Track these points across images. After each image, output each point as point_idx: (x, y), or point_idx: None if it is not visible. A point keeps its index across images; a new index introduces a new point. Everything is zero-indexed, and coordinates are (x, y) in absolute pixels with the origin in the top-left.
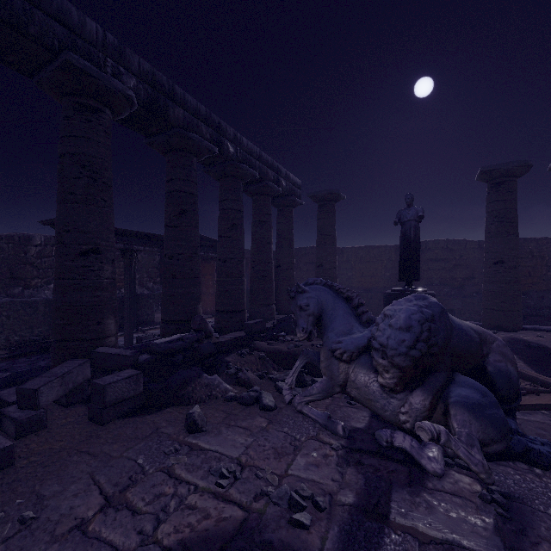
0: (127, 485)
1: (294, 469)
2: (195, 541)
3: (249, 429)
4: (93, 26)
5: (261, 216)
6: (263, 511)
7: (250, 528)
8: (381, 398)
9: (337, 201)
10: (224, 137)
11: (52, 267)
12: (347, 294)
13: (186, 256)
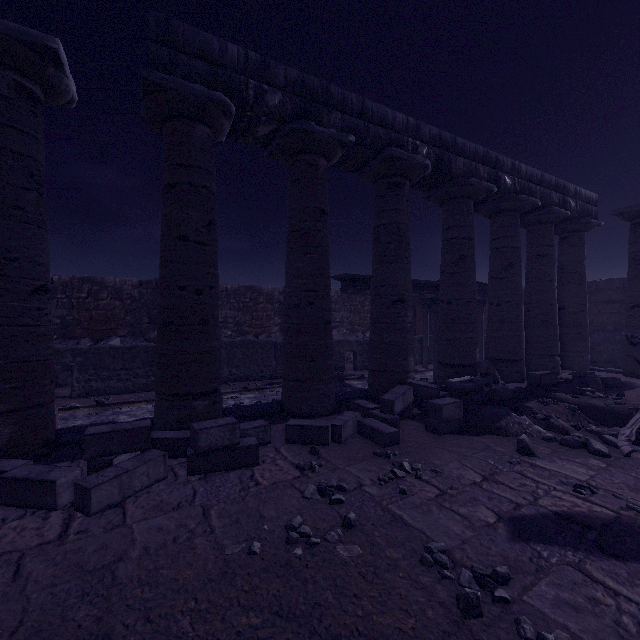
0: (492, 473)
1: None
2: (576, 514)
3: (585, 465)
4: (400, 117)
5: (539, 249)
6: (634, 517)
7: (626, 522)
8: None
9: None
10: (500, 171)
11: None
12: None
13: (464, 301)
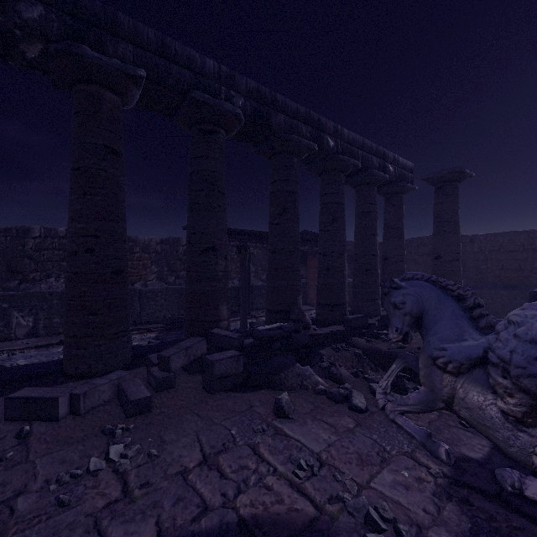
0: (221, 450)
1: (377, 483)
2: (266, 520)
3: (334, 426)
4: (211, 63)
5: (364, 207)
6: (335, 517)
7: (320, 529)
8: (503, 427)
9: (460, 181)
10: (323, 132)
11: None
12: (458, 291)
13: (287, 250)
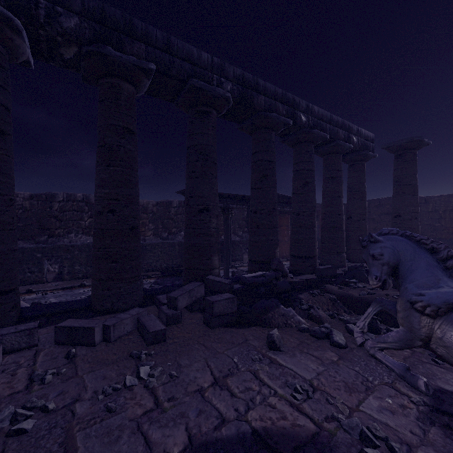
0: (227, 374)
1: (365, 407)
2: (275, 432)
3: (320, 359)
4: (205, 56)
5: (331, 173)
6: (333, 433)
7: (322, 442)
8: None
9: (418, 149)
10: (297, 110)
11: (182, 221)
12: (431, 245)
13: (266, 210)
